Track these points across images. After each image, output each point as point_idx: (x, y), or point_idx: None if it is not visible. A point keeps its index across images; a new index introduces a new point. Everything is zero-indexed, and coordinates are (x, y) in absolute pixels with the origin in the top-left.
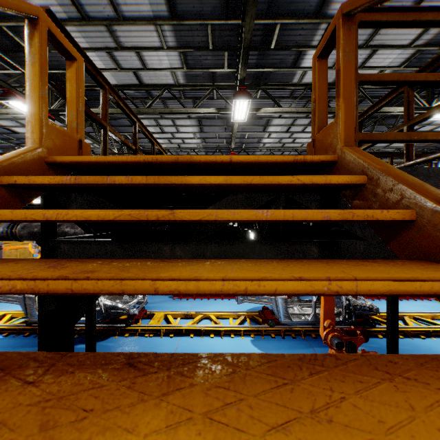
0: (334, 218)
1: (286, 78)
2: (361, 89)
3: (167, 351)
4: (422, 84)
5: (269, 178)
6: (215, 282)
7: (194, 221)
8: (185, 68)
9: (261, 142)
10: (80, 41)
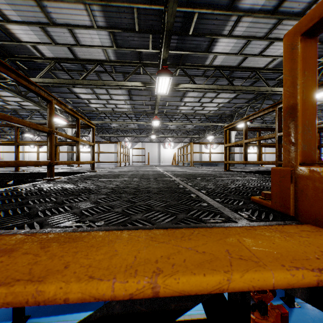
0: None
1: (200, 60)
2: (258, 72)
3: (96, 306)
4: None
5: None
6: None
7: None
8: (114, 46)
9: (178, 109)
10: (11, 14)
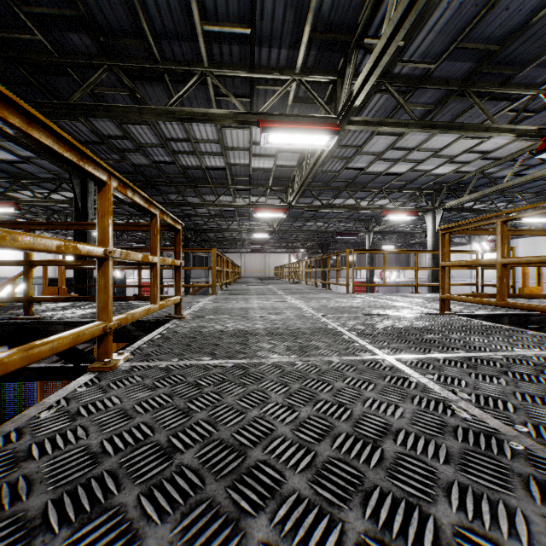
0: None
1: None
2: None
3: None
4: None
5: None
6: None
7: None
8: None
9: None
10: (244, 161)
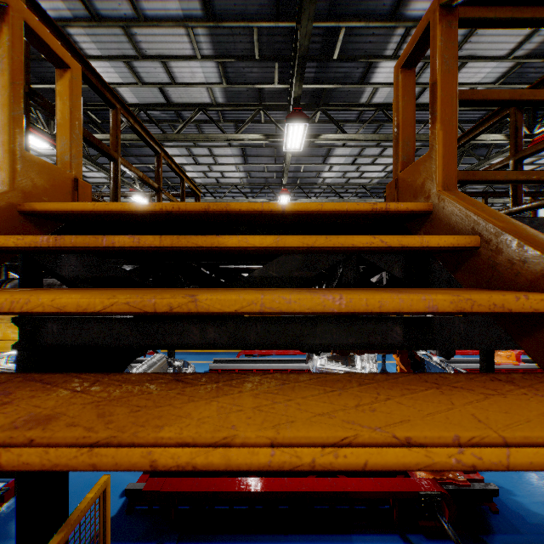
0: (443, 308)
1: (352, 97)
2: None
3: None
4: (542, 104)
5: (339, 239)
6: (258, 451)
7: (228, 313)
8: (224, 83)
9: (320, 177)
10: (89, 47)
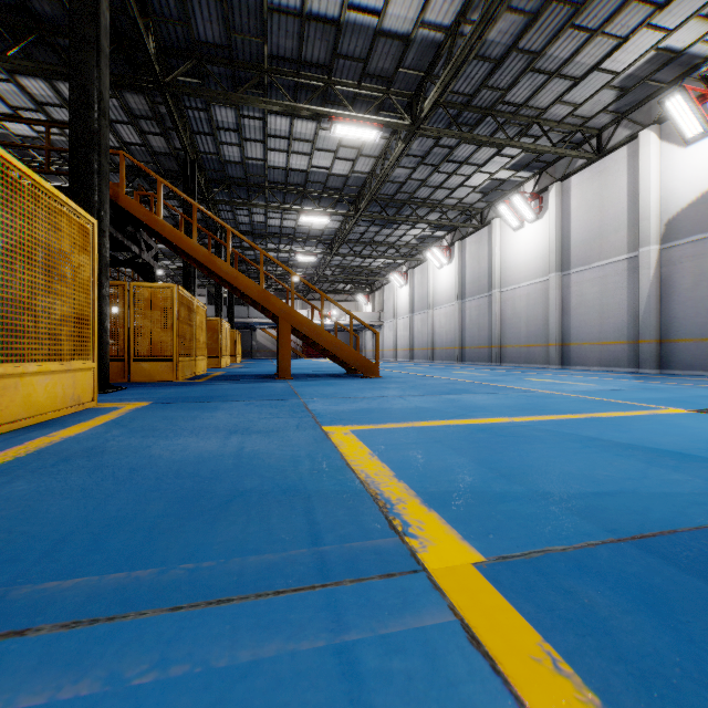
0: None
1: None
2: None
3: None
4: None
5: None
6: None
7: None
8: None
9: None
10: None
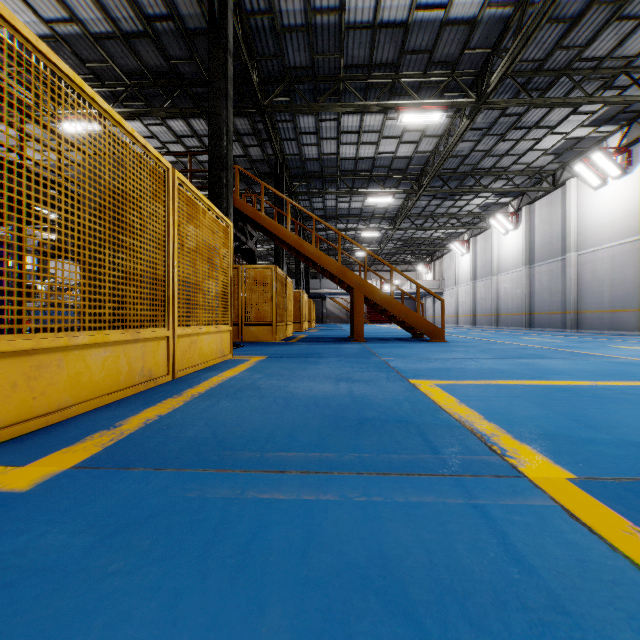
0: None
1: None
2: None
3: None
4: None
5: None
6: None
7: None
8: None
9: None
10: None
